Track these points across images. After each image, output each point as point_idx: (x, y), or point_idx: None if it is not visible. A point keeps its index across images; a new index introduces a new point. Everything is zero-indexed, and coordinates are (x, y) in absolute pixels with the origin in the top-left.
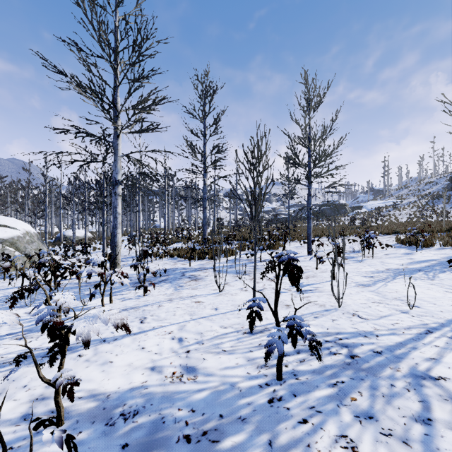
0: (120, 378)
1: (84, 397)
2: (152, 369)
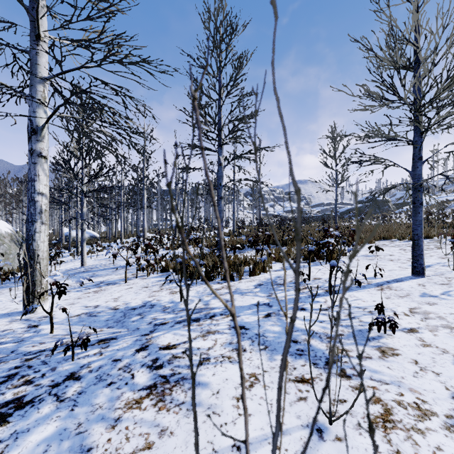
0: None
1: None
2: None
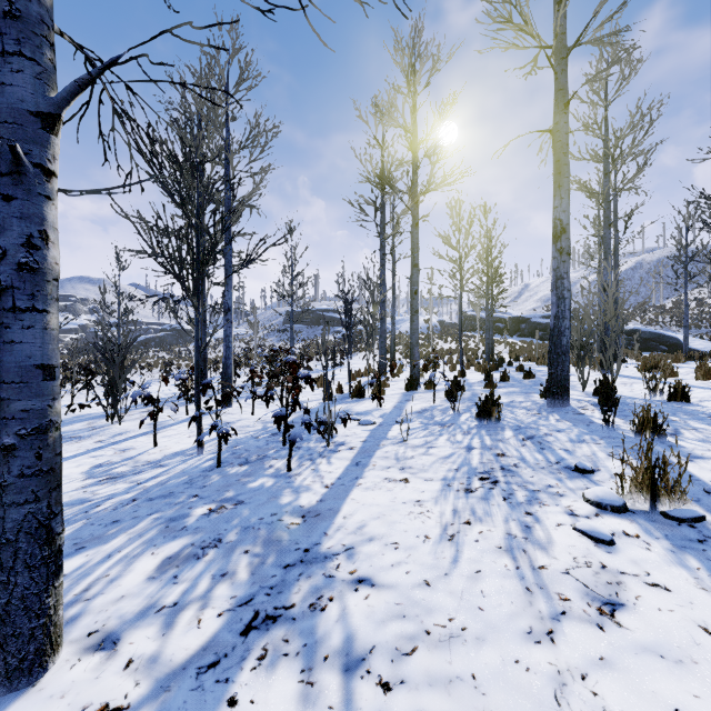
0: None
1: None
2: None
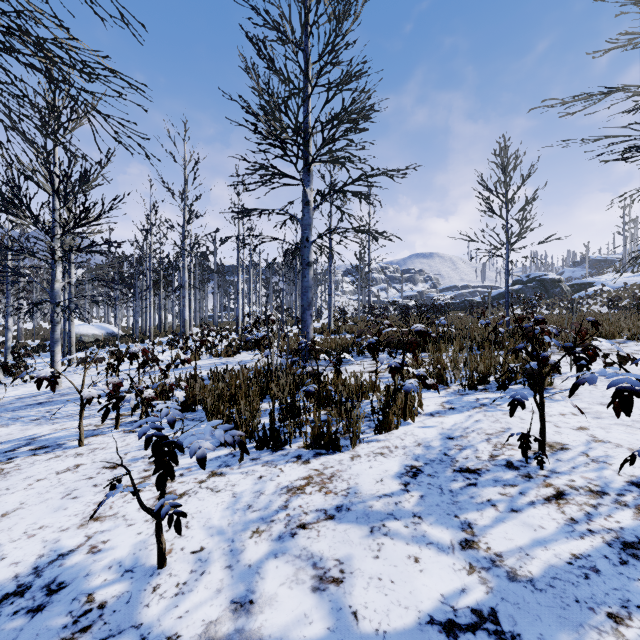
0: None
1: None
2: None
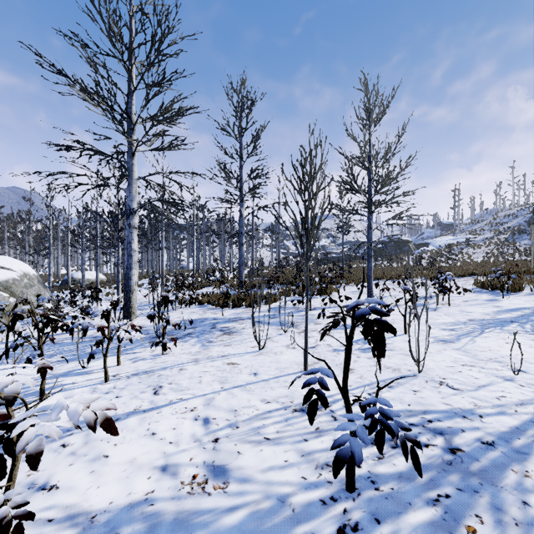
0: (115, 484)
1: (56, 521)
2: (163, 470)
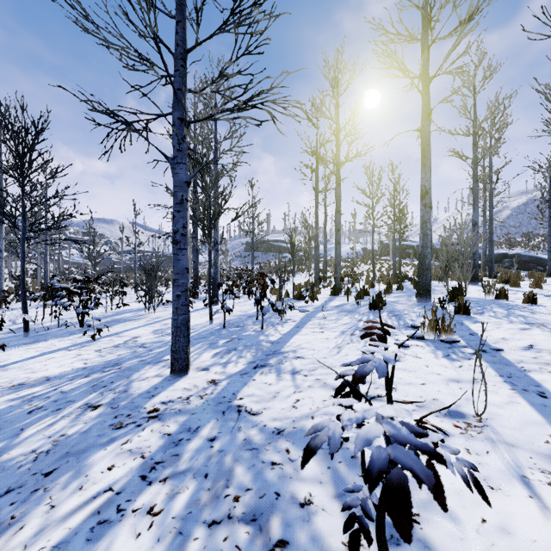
0: None
1: None
2: None
